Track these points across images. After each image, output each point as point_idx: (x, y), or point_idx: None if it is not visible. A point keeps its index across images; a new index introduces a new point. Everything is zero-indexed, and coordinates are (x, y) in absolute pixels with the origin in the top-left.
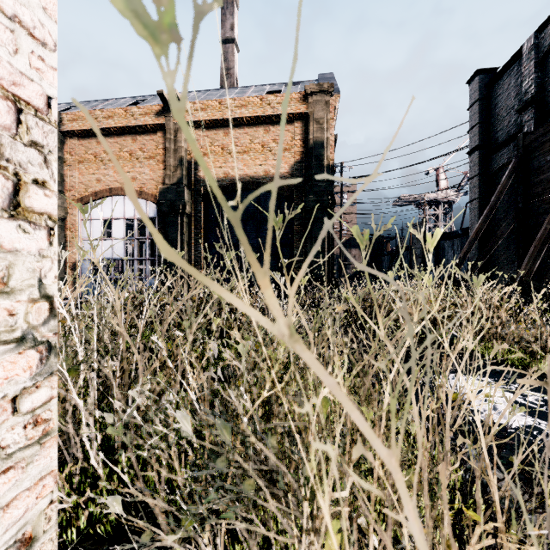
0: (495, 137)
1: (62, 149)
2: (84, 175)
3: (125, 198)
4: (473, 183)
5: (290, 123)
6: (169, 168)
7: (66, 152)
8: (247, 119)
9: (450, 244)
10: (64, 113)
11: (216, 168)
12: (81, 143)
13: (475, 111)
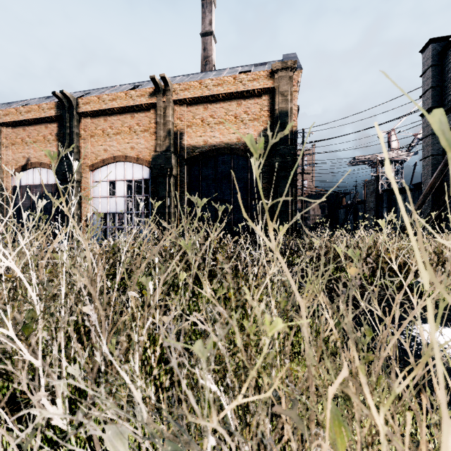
0: (448, 99)
1: (78, 126)
2: (95, 147)
3: (126, 164)
4: (425, 142)
5: (258, 97)
6: (160, 139)
7: (81, 129)
8: (222, 95)
9: (402, 198)
10: (79, 98)
11: (197, 137)
12: (92, 121)
13: (428, 76)
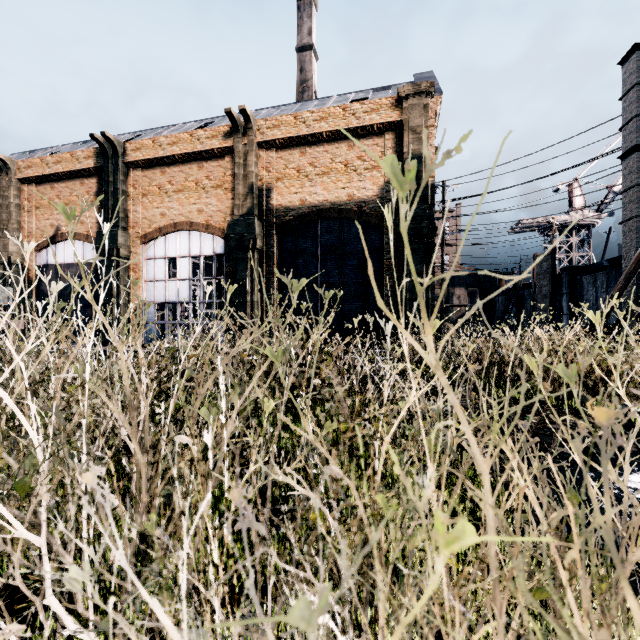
0: None
1: (125, 182)
2: (148, 210)
3: (191, 234)
4: (628, 197)
5: (379, 135)
6: (238, 197)
7: (130, 185)
8: (327, 134)
9: (591, 280)
10: (127, 143)
11: (292, 194)
12: (145, 174)
13: (632, 100)
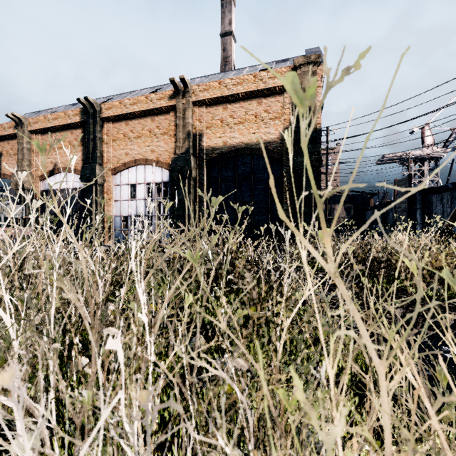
0: None
1: (101, 131)
2: (116, 151)
3: (146, 167)
4: None
5: (279, 94)
6: (179, 141)
7: (104, 134)
8: (242, 94)
9: (439, 198)
10: (102, 104)
11: (217, 138)
12: (114, 125)
13: None
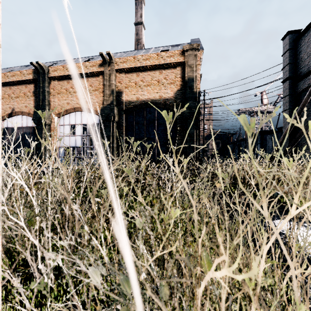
0: (299, 72)
1: (49, 86)
2: (60, 101)
3: (82, 113)
4: (285, 100)
5: (174, 68)
6: (106, 96)
7: (51, 88)
8: (149, 66)
9: (270, 137)
10: (49, 67)
11: (132, 95)
12: (58, 83)
13: (287, 56)
